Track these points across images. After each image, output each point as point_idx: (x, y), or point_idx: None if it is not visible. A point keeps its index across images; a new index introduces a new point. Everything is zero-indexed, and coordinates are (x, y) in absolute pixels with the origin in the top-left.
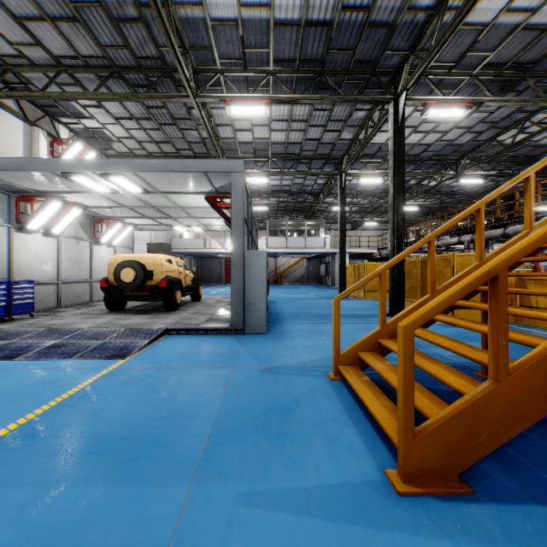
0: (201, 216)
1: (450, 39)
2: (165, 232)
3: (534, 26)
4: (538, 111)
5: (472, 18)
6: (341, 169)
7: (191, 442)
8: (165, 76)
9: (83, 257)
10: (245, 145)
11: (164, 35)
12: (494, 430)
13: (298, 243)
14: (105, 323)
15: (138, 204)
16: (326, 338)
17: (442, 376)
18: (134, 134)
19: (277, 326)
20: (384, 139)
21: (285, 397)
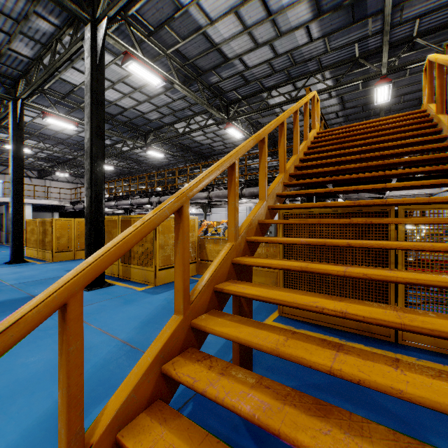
0: None
1: None
2: None
3: (210, 38)
4: (199, 114)
5: None
6: (16, 95)
7: None
8: None
9: None
10: None
11: None
12: None
13: None
14: None
15: None
16: None
17: None
18: None
19: None
20: (78, 81)
21: None
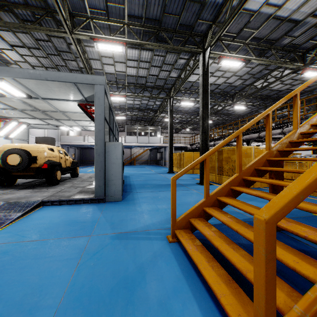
0: (78, 119)
1: (235, 18)
2: (56, 131)
3: (279, 17)
4: (275, 70)
5: (248, 6)
6: (170, 96)
7: None
8: (48, 15)
9: None
10: (110, 75)
11: None
12: None
13: (144, 140)
14: None
15: (27, 107)
16: (163, 203)
17: None
18: (28, 59)
19: (129, 194)
20: (195, 79)
21: (132, 266)
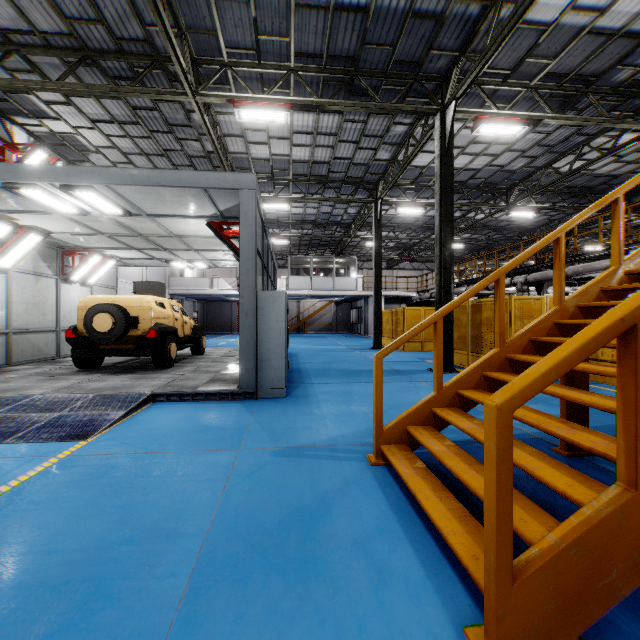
0: (204, 248)
1: (507, 40)
2: (161, 269)
3: (602, 31)
4: (599, 134)
5: (533, 15)
6: (376, 196)
7: (162, 587)
8: (155, 66)
9: (46, 299)
10: (261, 163)
11: (150, 6)
12: (629, 562)
13: (325, 284)
14: (68, 387)
15: (120, 231)
16: (362, 403)
17: (534, 469)
18: (118, 143)
19: (299, 386)
20: (426, 162)
21: (310, 494)
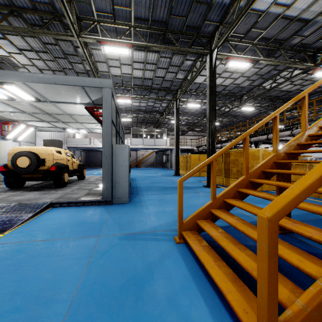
0: (84, 122)
1: (243, 19)
2: (62, 134)
3: (288, 17)
4: (284, 70)
5: (256, 6)
6: (176, 97)
7: None
8: (55, 19)
9: None
10: (116, 78)
11: None
12: None
13: (150, 142)
14: (0, 200)
15: (35, 111)
16: (170, 205)
17: None
18: (35, 63)
19: (136, 196)
20: (201, 80)
21: (141, 265)
